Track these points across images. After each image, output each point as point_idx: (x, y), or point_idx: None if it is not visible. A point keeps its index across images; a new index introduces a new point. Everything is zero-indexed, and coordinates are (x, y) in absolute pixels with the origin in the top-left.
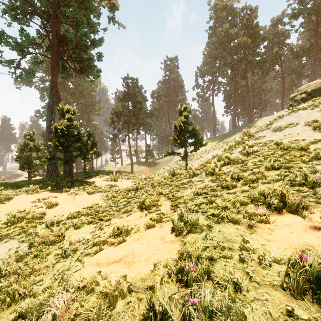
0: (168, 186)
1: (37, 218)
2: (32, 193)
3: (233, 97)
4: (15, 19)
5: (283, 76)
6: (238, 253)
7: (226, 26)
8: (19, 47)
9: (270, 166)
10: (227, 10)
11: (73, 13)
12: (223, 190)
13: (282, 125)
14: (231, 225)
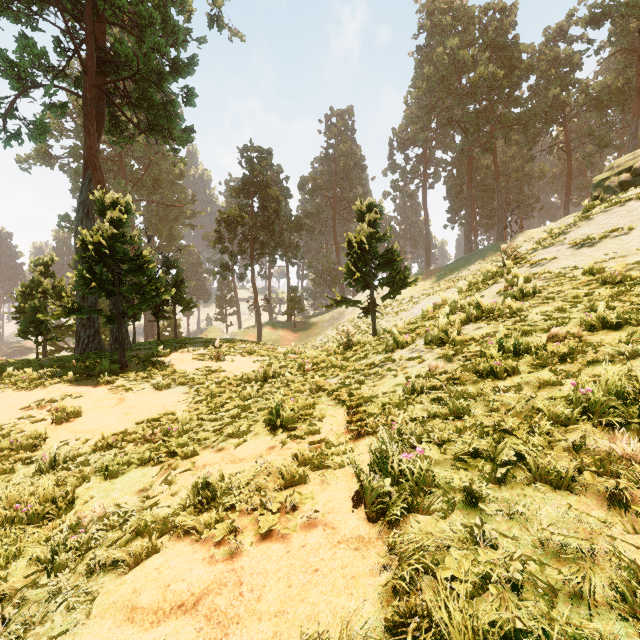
0: (338, 372)
1: (23, 450)
2: (30, 388)
3: (467, 189)
4: (5, 10)
5: (568, 148)
6: (623, 624)
7: (454, 44)
8: (12, 70)
9: (596, 321)
10: (454, 11)
11: (132, 1)
12: (481, 382)
13: (593, 233)
14: (544, 493)
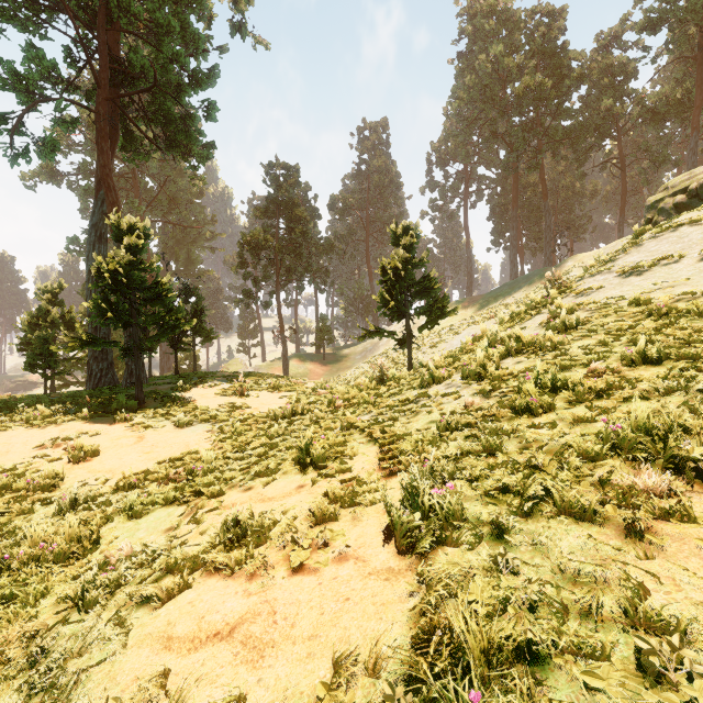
0: (370, 408)
1: (41, 490)
2: (42, 426)
3: (512, 209)
4: (12, 19)
5: (622, 164)
6: (624, 635)
7: (497, 51)
8: (19, 83)
9: (636, 355)
10: (498, 15)
11: (149, 7)
12: (517, 418)
13: (642, 261)
14: (567, 525)
